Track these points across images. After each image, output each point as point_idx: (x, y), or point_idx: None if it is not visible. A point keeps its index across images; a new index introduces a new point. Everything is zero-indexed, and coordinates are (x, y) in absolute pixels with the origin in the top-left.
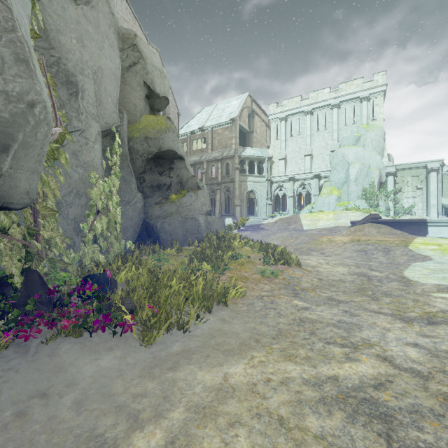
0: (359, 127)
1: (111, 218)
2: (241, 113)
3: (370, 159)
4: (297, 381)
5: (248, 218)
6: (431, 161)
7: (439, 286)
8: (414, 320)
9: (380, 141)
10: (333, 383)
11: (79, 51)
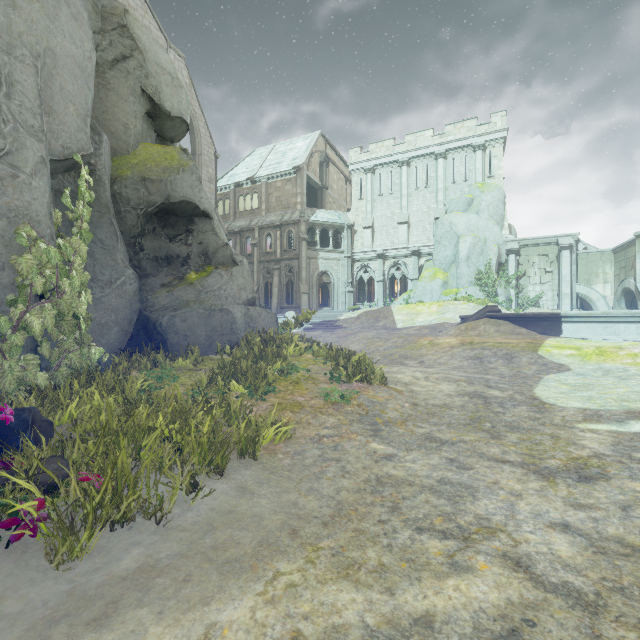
0: (472, 185)
1: (64, 307)
2: (310, 159)
3: (486, 230)
4: (353, 637)
5: (314, 311)
6: (563, 235)
7: (586, 412)
8: (556, 473)
9: (499, 206)
10: (423, 638)
11: (4, 13)
